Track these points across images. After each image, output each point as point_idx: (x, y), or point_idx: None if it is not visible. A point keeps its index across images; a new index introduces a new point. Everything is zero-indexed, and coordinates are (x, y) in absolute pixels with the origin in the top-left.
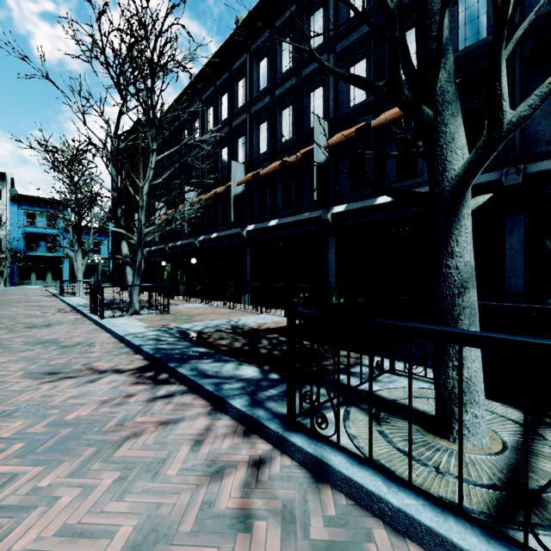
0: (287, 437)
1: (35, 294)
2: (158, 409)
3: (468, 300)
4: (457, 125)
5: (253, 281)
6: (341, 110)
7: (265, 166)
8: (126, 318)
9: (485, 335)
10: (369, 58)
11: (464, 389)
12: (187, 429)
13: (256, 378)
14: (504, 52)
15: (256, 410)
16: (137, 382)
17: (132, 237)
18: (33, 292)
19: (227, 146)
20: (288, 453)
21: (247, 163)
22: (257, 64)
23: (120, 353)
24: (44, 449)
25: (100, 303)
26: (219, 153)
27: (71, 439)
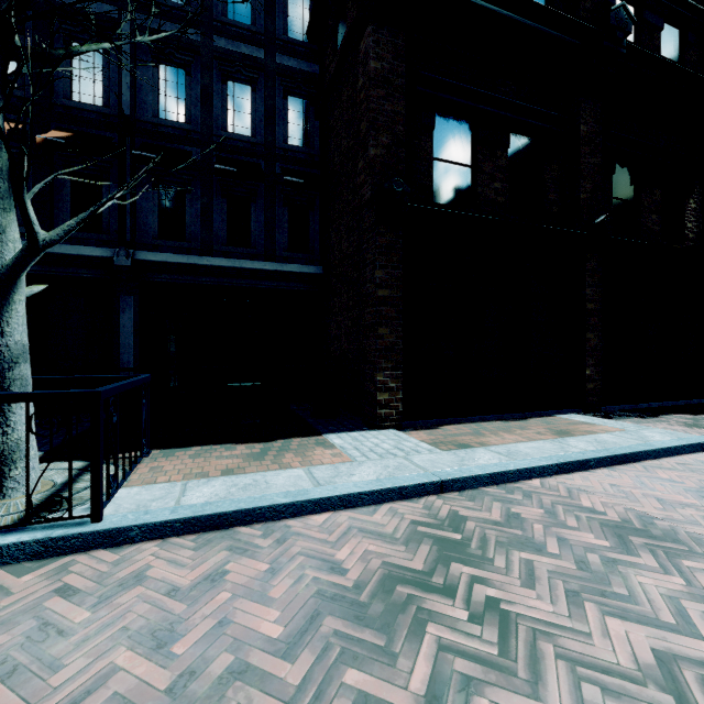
0: None
1: None
2: None
3: (20, 373)
4: (10, 220)
5: None
6: None
7: None
8: None
9: (1, 393)
10: None
11: (15, 449)
12: None
13: None
14: (28, 195)
15: None
16: None
17: None
18: None
19: None
20: None
21: None
22: None
23: None
24: None
25: None
26: None
27: None
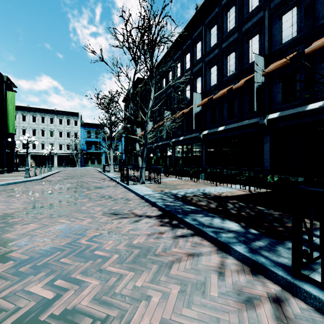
0: (298, 285)
1: (91, 171)
2: (182, 244)
3: None
4: None
5: (206, 165)
6: (274, 47)
7: (215, 93)
8: (139, 185)
9: None
10: (299, 5)
11: None
12: (207, 261)
13: (241, 231)
14: None
15: (257, 256)
16: (161, 224)
17: (141, 140)
18: (90, 170)
19: (189, 84)
20: (300, 297)
21: (202, 93)
22: (209, 30)
23: (144, 205)
24: (129, 261)
25: (126, 176)
26: (184, 89)
27: (141, 256)
